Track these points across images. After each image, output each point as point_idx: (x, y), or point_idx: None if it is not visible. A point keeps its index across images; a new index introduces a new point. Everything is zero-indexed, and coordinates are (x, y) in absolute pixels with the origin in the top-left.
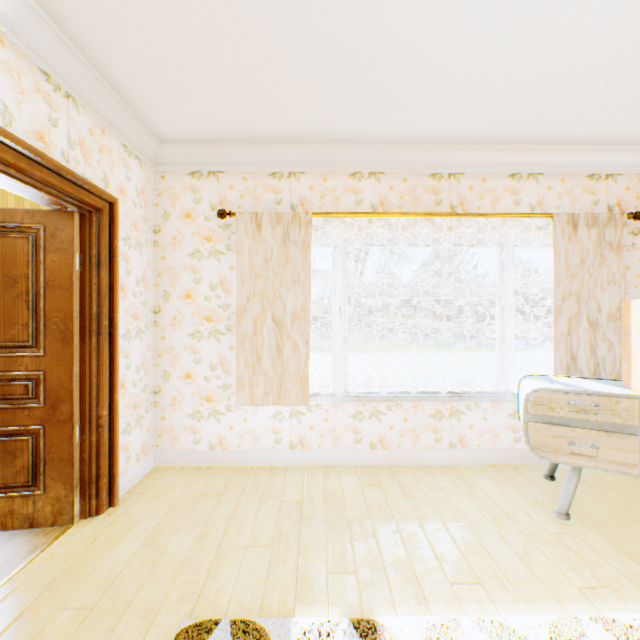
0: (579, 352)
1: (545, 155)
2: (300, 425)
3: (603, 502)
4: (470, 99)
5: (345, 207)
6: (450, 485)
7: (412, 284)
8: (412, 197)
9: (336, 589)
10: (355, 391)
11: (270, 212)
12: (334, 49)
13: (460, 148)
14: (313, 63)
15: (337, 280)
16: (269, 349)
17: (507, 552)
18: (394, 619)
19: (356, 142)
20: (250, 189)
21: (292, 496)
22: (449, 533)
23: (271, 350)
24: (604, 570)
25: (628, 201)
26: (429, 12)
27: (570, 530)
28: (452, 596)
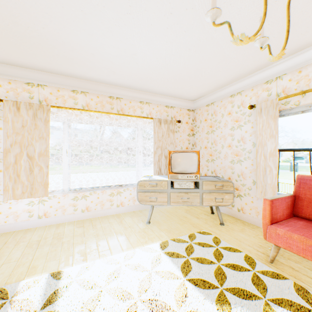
0: (162, 167)
1: (151, 96)
2: (44, 206)
3: (163, 216)
4: (118, 72)
5: (69, 105)
6: (114, 221)
7: (102, 141)
8: (101, 104)
9: (48, 266)
10: (75, 188)
11: (26, 102)
12: (52, 40)
13: (120, 88)
14: (42, 42)
15: (65, 138)
16: (25, 170)
17: (124, 238)
18: (70, 268)
19: (74, 77)
20: (13, 88)
21: (36, 239)
22: (106, 237)
23: (26, 171)
24: (152, 235)
25: (177, 116)
26: (91, 41)
27: (148, 227)
28: (97, 255)
